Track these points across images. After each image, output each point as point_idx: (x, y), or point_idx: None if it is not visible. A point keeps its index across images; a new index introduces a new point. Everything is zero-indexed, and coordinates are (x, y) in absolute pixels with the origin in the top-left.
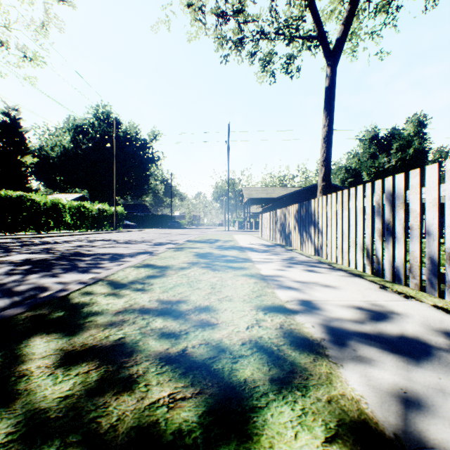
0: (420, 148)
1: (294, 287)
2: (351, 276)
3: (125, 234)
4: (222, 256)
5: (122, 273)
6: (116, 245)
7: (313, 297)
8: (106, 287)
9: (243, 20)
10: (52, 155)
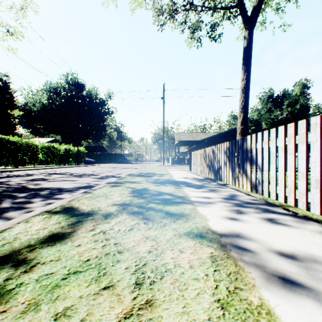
0: (304, 104)
1: (292, 280)
2: None
3: (83, 168)
4: (158, 194)
5: (18, 229)
6: (66, 179)
7: None
8: None
9: None
10: (34, 110)
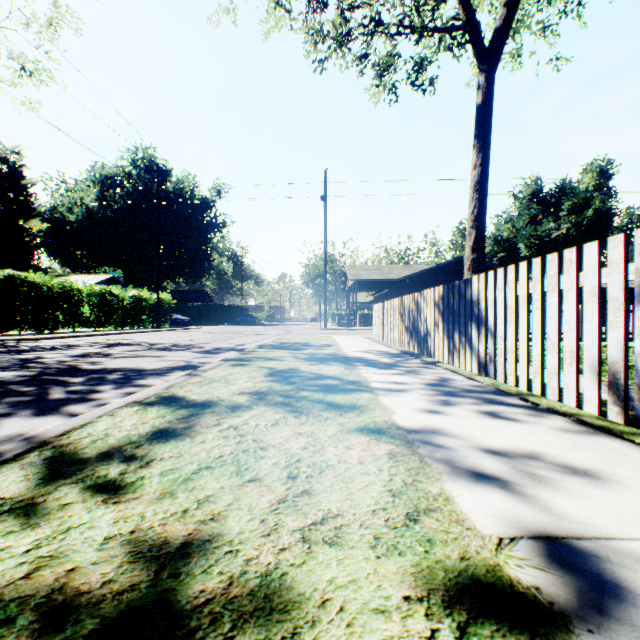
0: (602, 208)
1: (489, 475)
2: (594, 433)
3: (170, 334)
4: (315, 378)
5: (104, 424)
6: (144, 353)
7: (562, 521)
8: (32, 473)
9: (348, 5)
10: (70, 219)
